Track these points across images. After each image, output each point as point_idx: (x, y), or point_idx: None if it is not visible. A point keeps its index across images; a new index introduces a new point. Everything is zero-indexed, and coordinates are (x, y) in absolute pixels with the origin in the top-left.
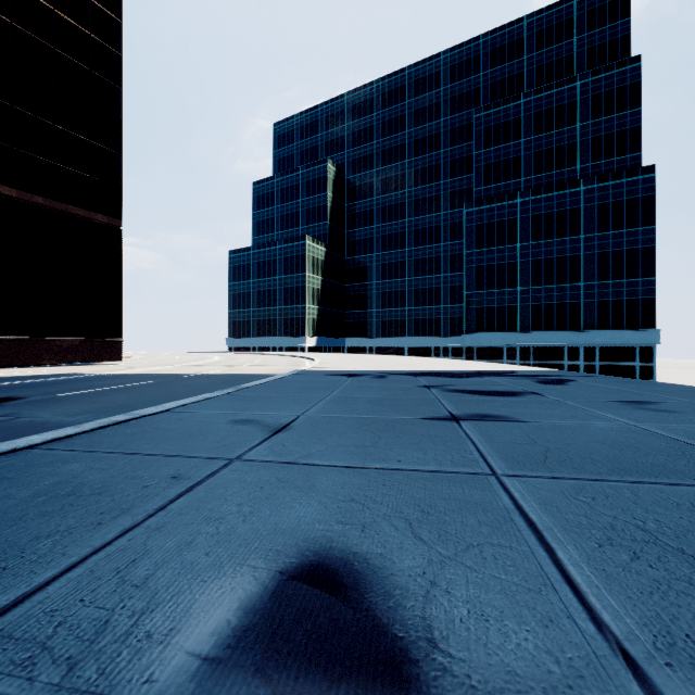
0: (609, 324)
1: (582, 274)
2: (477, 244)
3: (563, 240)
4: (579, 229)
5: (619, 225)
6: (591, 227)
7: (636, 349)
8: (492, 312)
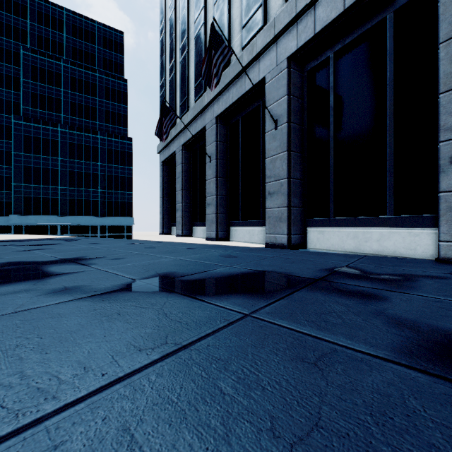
0: (113, 213)
1: (99, 184)
2: (25, 149)
3: (88, 163)
4: (98, 159)
5: (118, 162)
6: (104, 160)
7: (125, 226)
8: (39, 200)
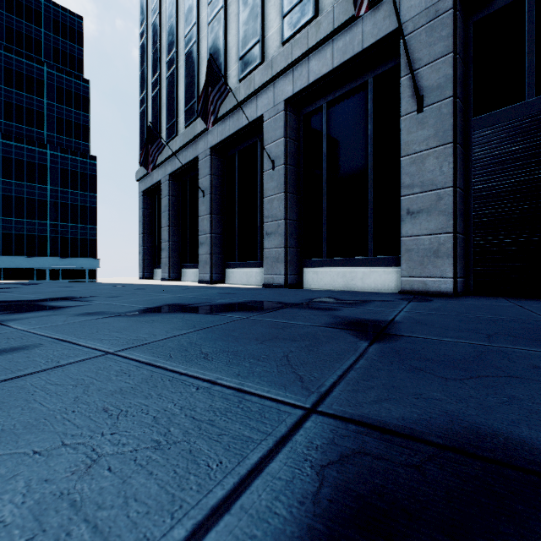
0: (69, 253)
1: (49, 215)
2: None
3: (33, 185)
4: (47, 181)
5: (76, 187)
6: (56, 182)
7: (87, 270)
8: None
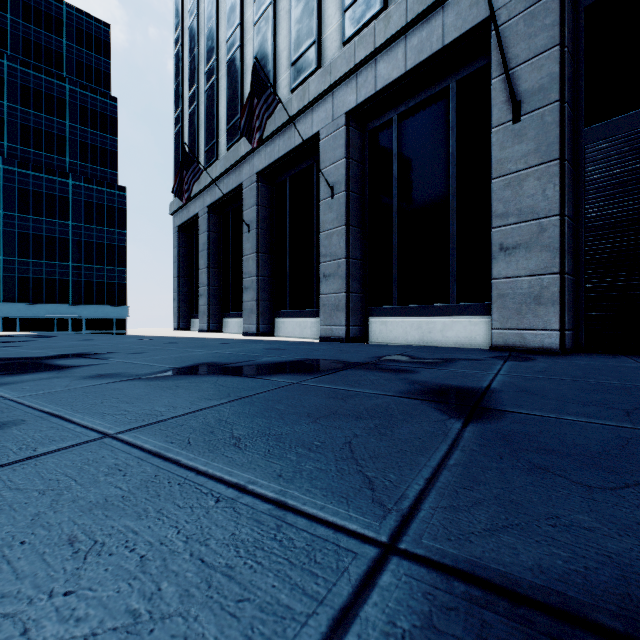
0: (94, 300)
1: (71, 255)
2: None
3: (53, 221)
4: (68, 216)
5: (102, 223)
6: (79, 217)
7: (114, 320)
8: None
